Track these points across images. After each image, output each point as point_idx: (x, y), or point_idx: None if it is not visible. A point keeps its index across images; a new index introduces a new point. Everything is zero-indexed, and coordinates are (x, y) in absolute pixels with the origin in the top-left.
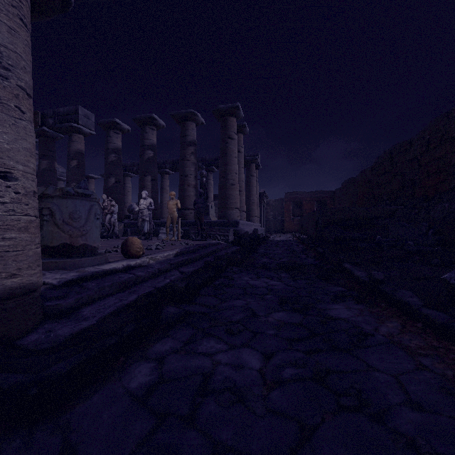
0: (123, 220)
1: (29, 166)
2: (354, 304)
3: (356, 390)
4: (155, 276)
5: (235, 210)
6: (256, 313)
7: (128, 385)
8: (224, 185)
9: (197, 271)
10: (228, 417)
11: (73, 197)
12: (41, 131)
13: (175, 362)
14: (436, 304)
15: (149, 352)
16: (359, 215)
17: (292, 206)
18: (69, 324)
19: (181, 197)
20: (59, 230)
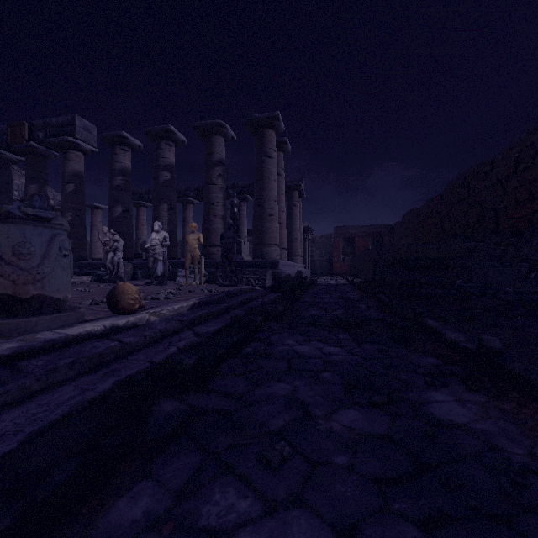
0: (133, 259)
1: None
2: (465, 392)
3: None
4: (155, 342)
5: (274, 247)
6: (309, 410)
7: None
8: (260, 215)
9: (221, 331)
10: None
11: (19, 221)
12: (28, 147)
13: None
14: None
15: (98, 527)
16: (428, 253)
17: (342, 243)
18: None
19: (206, 230)
20: None
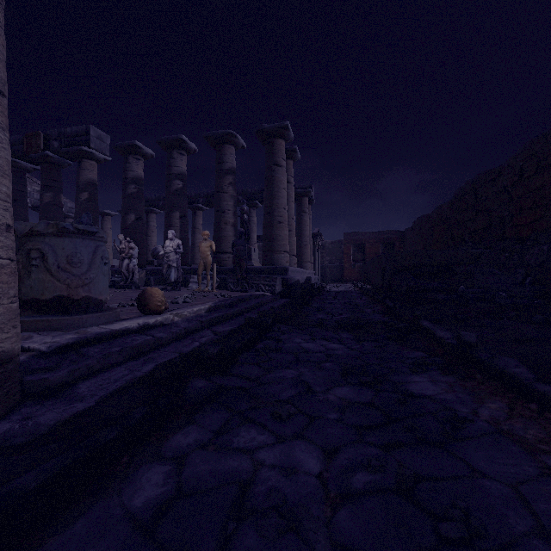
0: (145, 266)
1: None
2: (440, 376)
3: (461, 510)
4: (180, 338)
5: (284, 253)
6: (312, 388)
7: (130, 502)
8: (269, 223)
9: (236, 331)
10: None
11: (72, 235)
12: (44, 157)
13: (201, 463)
14: None
15: (165, 447)
16: (436, 260)
17: (353, 249)
18: (56, 407)
19: (217, 238)
20: (53, 279)
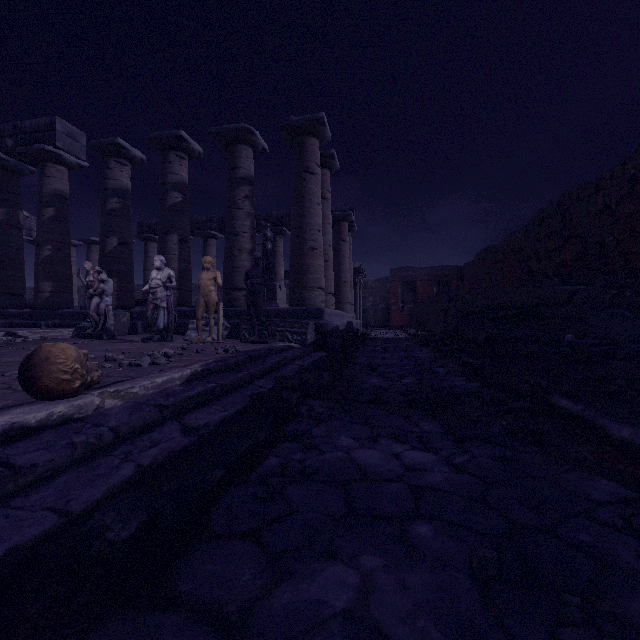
0: (132, 307)
1: None
2: None
3: None
4: (95, 455)
5: (318, 290)
6: None
7: None
8: (299, 249)
9: (232, 421)
10: None
11: None
12: None
13: None
14: None
15: None
16: (515, 299)
17: (401, 288)
18: None
19: (228, 269)
20: None
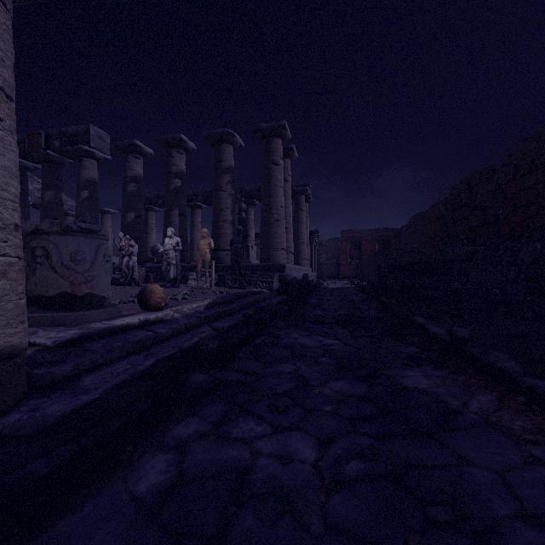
0: (144, 263)
1: (8, 191)
2: (433, 370)
3: (448, 495)
4: (180, 334)
5: (281, 251)
6: (308, 381)
7: (135, 488)
8: (267, 220)
9: (234, 327)
10: (272, 539)
11: (75, 233)
12: (45, 156)
13: (202, 452)
14: (542, 372)
15: (167, 437)
16: (431, 257)
17: (349, 247)
18: (62, 399)
19: (215, 235)
20: (57, 276)
